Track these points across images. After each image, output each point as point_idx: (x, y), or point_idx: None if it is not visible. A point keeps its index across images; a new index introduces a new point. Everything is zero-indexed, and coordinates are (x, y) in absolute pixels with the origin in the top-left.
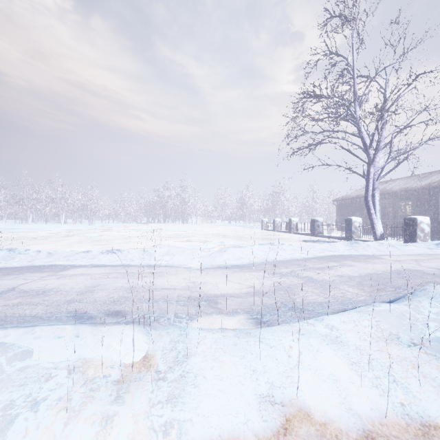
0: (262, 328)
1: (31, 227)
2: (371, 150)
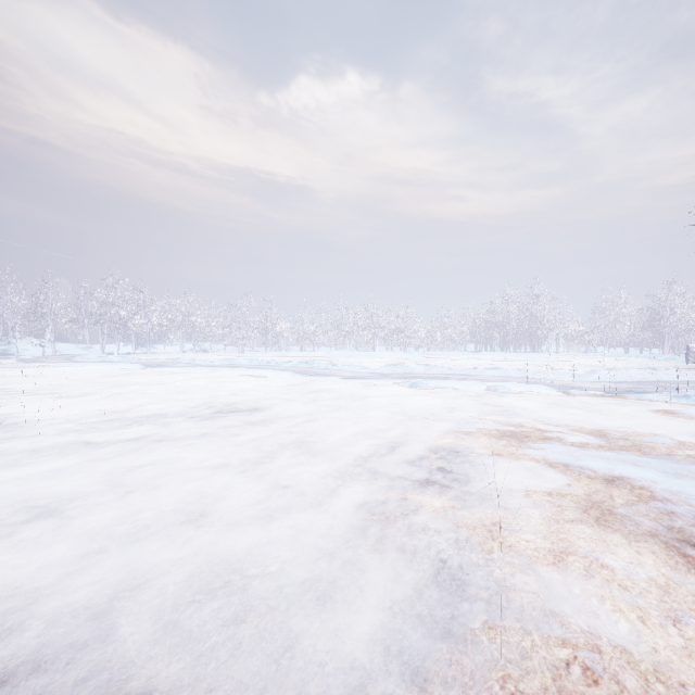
0: (606, 393)
1: (368, 354)
2: None
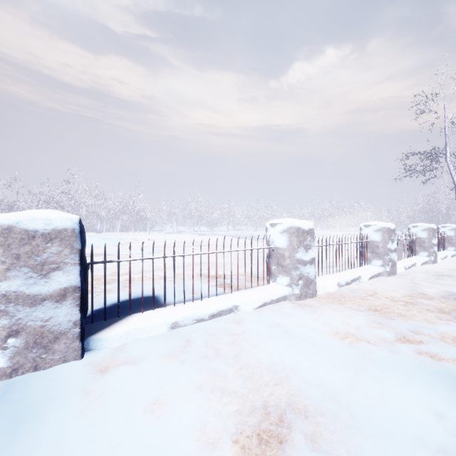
0: None
1: None
2: (455, 181)
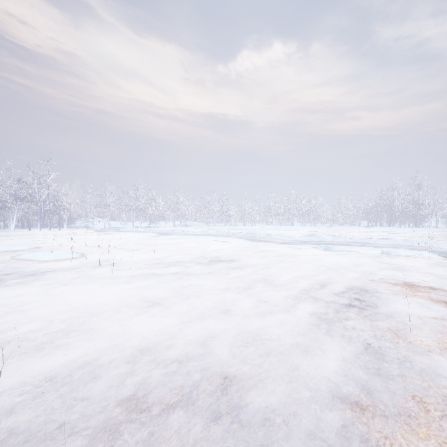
0: None
1: (289, 228)
2: None
